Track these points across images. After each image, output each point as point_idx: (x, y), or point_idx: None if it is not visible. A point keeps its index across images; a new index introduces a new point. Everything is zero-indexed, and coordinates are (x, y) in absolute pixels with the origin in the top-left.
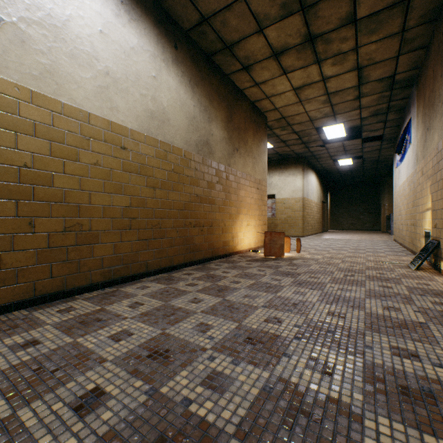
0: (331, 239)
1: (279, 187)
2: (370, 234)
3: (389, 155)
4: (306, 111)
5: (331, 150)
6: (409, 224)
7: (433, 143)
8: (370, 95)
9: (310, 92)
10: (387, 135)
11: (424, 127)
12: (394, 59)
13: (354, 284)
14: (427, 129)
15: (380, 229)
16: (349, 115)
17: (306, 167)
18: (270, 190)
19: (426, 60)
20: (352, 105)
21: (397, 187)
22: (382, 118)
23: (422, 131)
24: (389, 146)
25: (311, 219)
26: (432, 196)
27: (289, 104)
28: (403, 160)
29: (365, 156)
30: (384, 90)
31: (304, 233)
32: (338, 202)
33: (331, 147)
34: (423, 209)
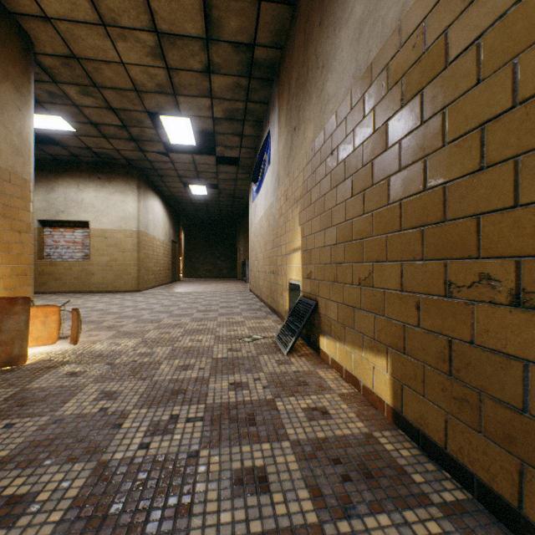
0: (179, 293)
1: (97, 210)
2: (227, 282)
3: (245, 190)
4: (123, 60)
5: (180, 166)
6: (268, 271)
7: (306, 144)
8: (225, 75)
9: (121, 5)
10: (244, 160)
11: (290, 128)
12: (256, 6)
13: (156, 507)
14: (295, 128)
15: (236, 276)
16: (198, 106)
17: (146, 185)
18: (79, 212)
19: (293, 27)
20: (201, 84)
21: (254, 225)
22: (239, 129)
23: (287, 136)
24: (245, 177)
25: (154, 265)
26: (304, 228)
27: (79, 19)
28: (260, 190)
29: (221, 186)
30: (242, 72)
31: (140, 286)
32: (195, 244)
33: (178, 161)
34: (289, 250)
